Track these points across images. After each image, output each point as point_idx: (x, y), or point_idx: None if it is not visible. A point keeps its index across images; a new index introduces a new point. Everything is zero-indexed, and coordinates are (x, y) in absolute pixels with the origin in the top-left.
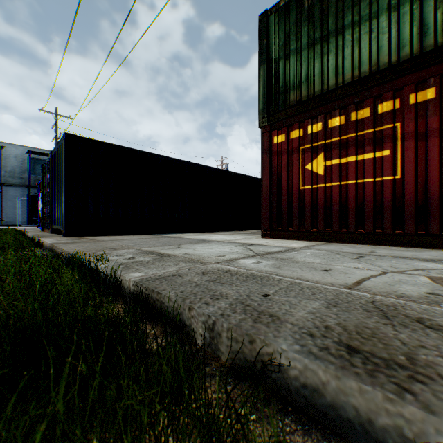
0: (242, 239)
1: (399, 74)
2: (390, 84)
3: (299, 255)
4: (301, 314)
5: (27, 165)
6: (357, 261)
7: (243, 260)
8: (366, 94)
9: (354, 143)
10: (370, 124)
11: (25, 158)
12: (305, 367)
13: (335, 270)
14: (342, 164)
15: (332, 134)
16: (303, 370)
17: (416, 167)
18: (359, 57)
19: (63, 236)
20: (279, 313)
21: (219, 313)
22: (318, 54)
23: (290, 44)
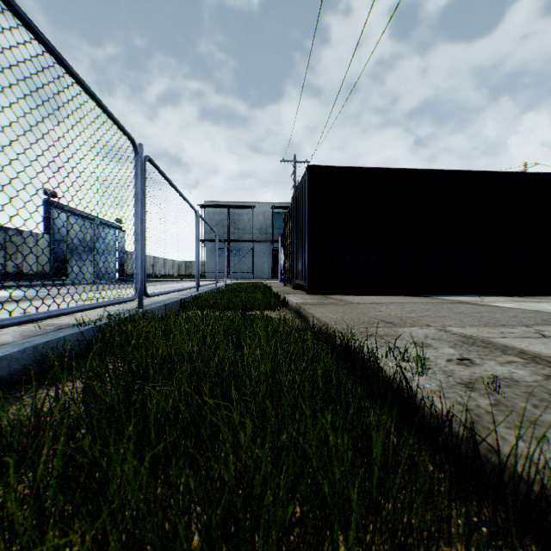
0: None
1: None
2: None
3: None
4: None
5: (270, 221)
6: None
7: None
8: None
9: None
10: None
11: (269, 214)
12: None
13: None
14: None
15: None
16: None
17: None
18: None
19: (305, 293)
20: None
21: None
22: None
23: None
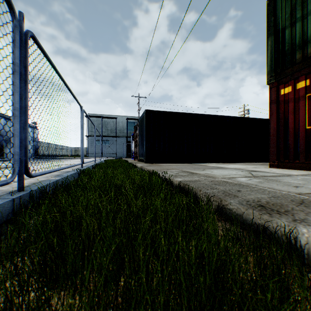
0: (251, 168)
1: None
2: None
3: (287, 179)
4: (250, 197)
5: (125, 126)
6: None
7: (240, 178)
8: None
9: None
10: None
11: (125, 122)
12: (237, 208)
13: (304, 187)
14: None
15: None
16: (236, 209)
17: None
18: None
19: (144, 163)
20: (239, 195)
21: (211, 192)
22: None
23: (295, 14)
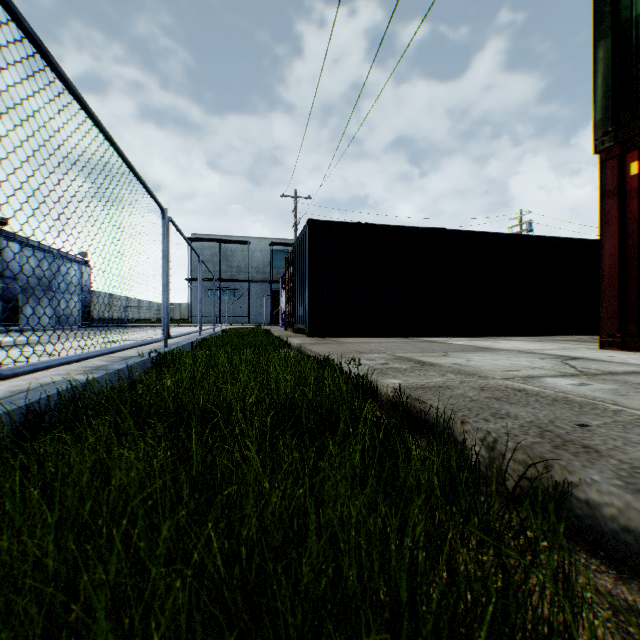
0: (556, 350)
1: None
2: None
3: None
4: None
5: (269, 259)
6: None
7: (551, 379)
8: None
9: None
10: None
11: (267, 251)
12: (625, 506)
13: None
14: None
15: None
16: (622, 509)
17: None
18: None
19: (306, 336)
20: (598, 447)
21: (501, 431)
22: None
23: None
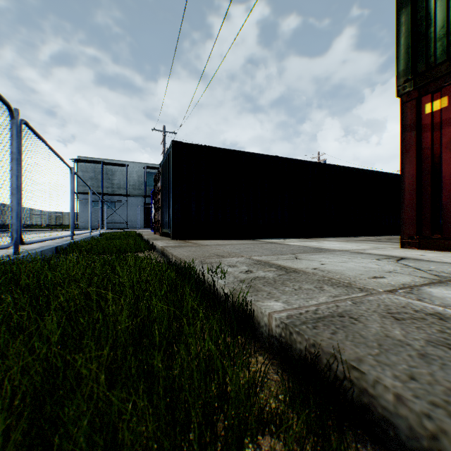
0: (373, 249)
1: None
2: None
3: None
4: None
5: (143, 179)
6: None
7: (433, 290)
8: None
9: None
10: None
11: (142, 172)
12: None
13: None
14: None
15: None
16: None
17: None
18: None
19: (170, 239)
20: None
21: None
22: None
23: None
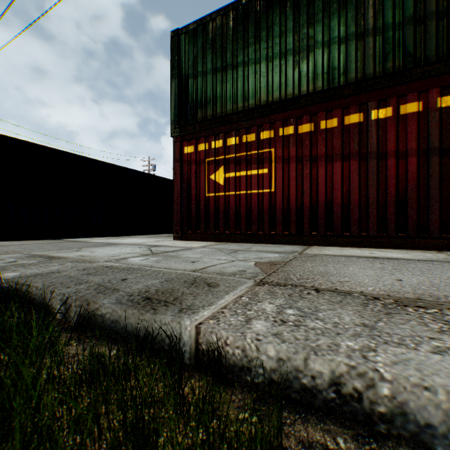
0: (153, 242)
1: (273, 111)
2: (268, 117)
3: (188, 253)
4: (138, 287)
5: None
6: (226, 255)
7: (133, 258)
8: (253, 122)
9: (245, 161)
10: (256, 147)
11: None
12: (113, 311)
13: (201, 261)
14: (237, 177)
15: (230, 151)
16: (112, 313)
17: (284, 183)
18: (248, 91)
19: None
20: (122, 288)
21: (74, 291)
22: (220, 81)
23: (198, 66)
